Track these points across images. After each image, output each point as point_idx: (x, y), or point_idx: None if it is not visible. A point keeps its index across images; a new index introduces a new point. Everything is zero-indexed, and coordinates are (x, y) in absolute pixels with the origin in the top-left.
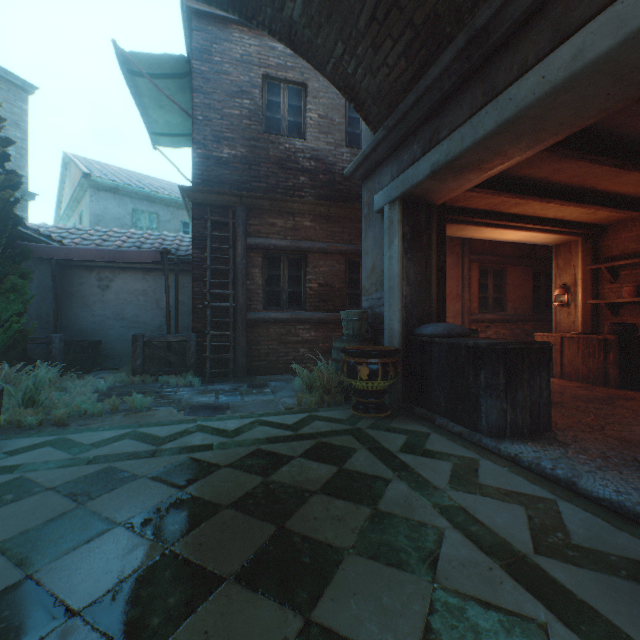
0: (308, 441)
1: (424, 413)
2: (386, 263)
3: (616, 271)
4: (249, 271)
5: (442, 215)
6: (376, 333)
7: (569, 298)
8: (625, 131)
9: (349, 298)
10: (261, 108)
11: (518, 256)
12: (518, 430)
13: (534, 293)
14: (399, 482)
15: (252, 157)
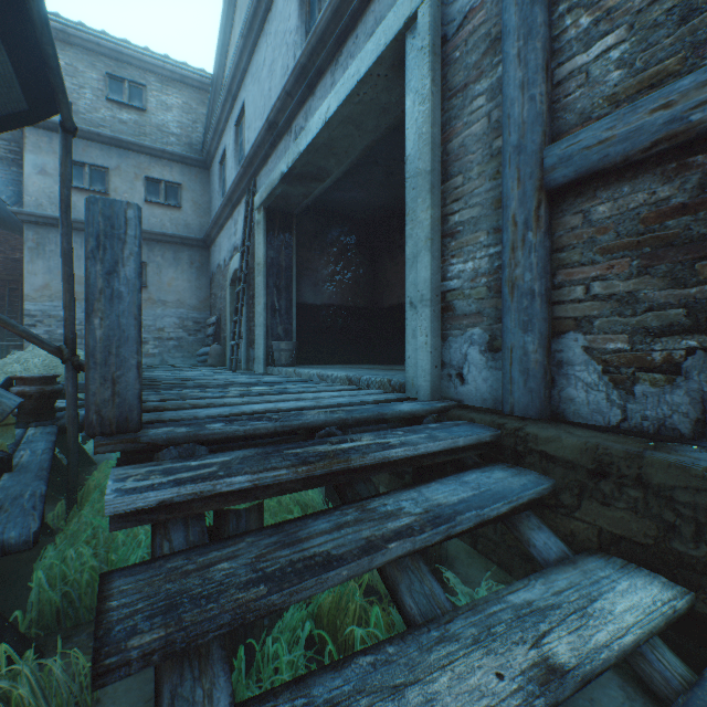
0: None
1: None
2: None
3: None
4: None
5: None
6: None
7: None
8: None
9: None
10: None
11: None
12: None
13: None
14: None
15: None
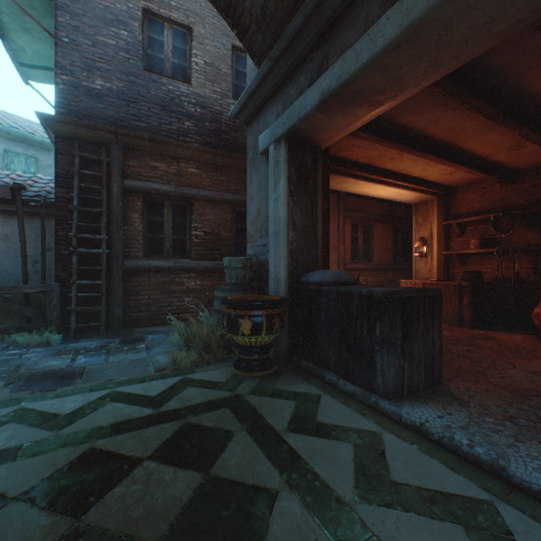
0: (170, 424)
1: (312, 368)
2: (271, 206)
3: (463, 227)
4: (127, 216)
5: (326, 162)
6: (261, 281)
7: (427, 250)
8: (508, 75)
9: (236, 247)
10: (141, 43)
11: (382, 214)
12: (414, 387)
13: (394, 246)
14: (289, 496)
15: (131, 93)
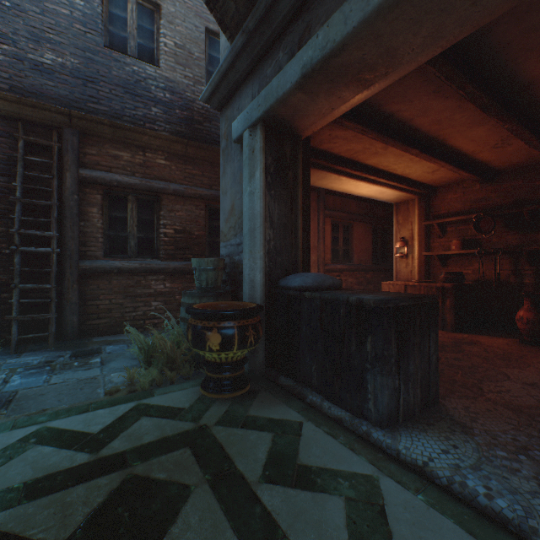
0: (108, 479)
1: (292, 386)
2: (246, 200)
3: (444, 227)
4: (84, 210)
5: (307, 154)
6: (235, 285)
7: (408, 250)
8: (507, 58)
9: (210, 246)
10: (101, 16)
11: (362, 214)
12: (410, 411)
13: (373, 247)
14: None
15: (88, 72)
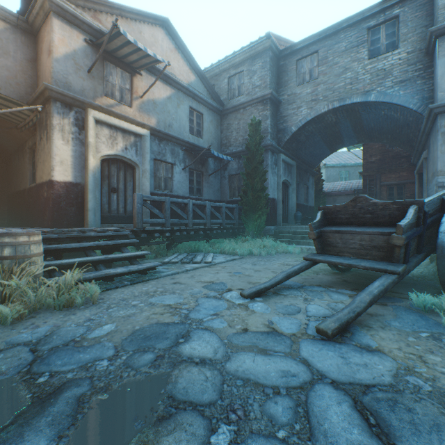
0: None
1: None
2: (415, 189)
3: None
4: (381, 193)
5: None
6: None
7: None
8: None
9: None
10: None
11: None
12: None
13: None
14: None
15: (382, 158)
